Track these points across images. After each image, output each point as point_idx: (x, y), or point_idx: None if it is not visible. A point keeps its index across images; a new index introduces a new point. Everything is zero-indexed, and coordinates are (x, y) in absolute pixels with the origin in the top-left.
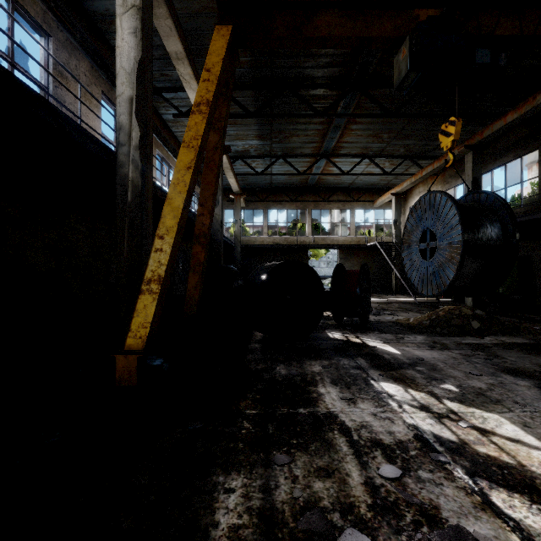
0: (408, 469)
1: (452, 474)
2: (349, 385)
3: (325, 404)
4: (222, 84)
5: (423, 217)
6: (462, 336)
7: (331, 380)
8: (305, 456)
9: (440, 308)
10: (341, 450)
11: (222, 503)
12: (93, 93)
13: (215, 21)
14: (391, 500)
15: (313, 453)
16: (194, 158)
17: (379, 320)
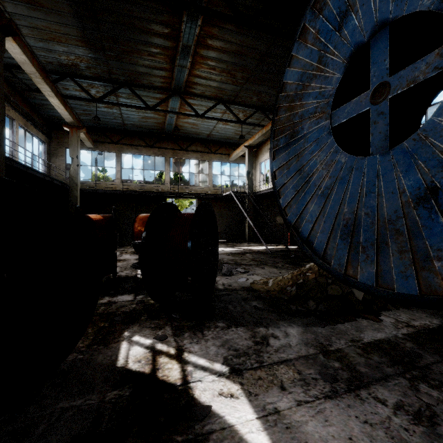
0: None
1: None
2: None
3: None
4: None
5: (351, 7)
6: (353, 320)
7: None
8: None
9: (307, 267)
10: None
11: None
12: None
13: None
14: None
15: None
16: None
17: (229, 287)
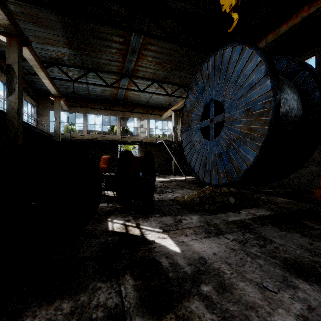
0: None
1: None
2: None
3: None
4: None
5: (205, 88)
6: (226, 212)
7: None
8: None
9: (206, 187)
10: None
11: None
12: None
13: None
14: None
15: None
16: None
17: (161, 199)
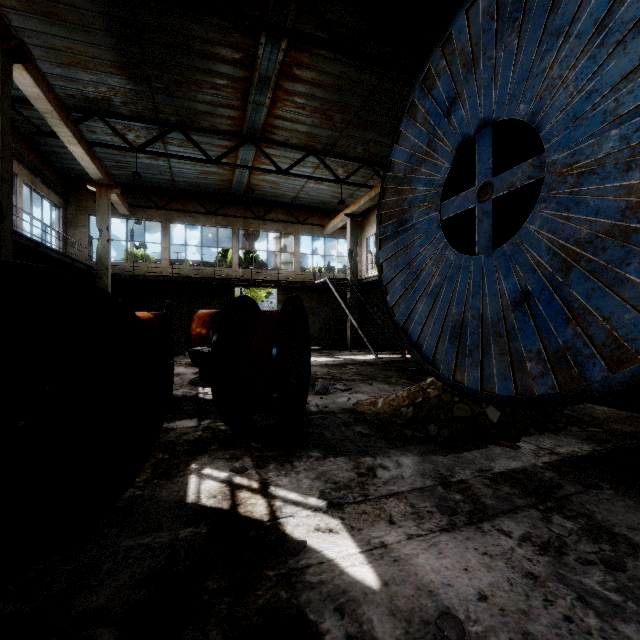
0: None
1: None
2: None
3: None
4: None
5: (459, 95)
6: (483, 447)
7: None
8: None
9: (428, 382)
10: None
11: None
12: None
13: None
14: None
15: None
16: None
17: (325, 409)
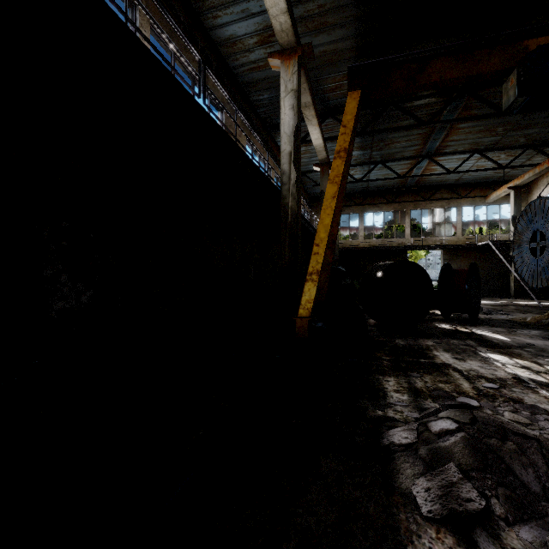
0: (504, 387)
1: (537, 392)
2: (459, 352)
3: (440, 359)
4: (353, 133)
5: (533, 220)
6: None
7: (443, 349)
8: (430, 376)
9: None
10: (455, 376)
11: (386, 383)
12: (242, 141)
13: (333, 68)
14: (490, 394)
15: (435, 375)
16: (337, 190)
17: (490, 318)
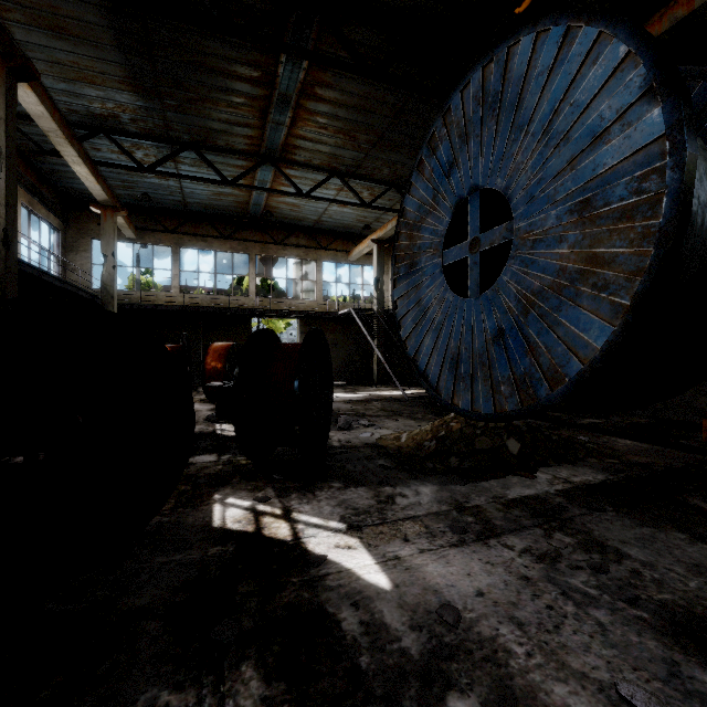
0: None
1: None
2: None
3: None
4: None
5: (456, 161)
6: (501, 477)
7: None
8: None
9: (452, 415)
10: None
11: None
12: None
13: None
14: None
15: None
16: None
17: (347, 444)
